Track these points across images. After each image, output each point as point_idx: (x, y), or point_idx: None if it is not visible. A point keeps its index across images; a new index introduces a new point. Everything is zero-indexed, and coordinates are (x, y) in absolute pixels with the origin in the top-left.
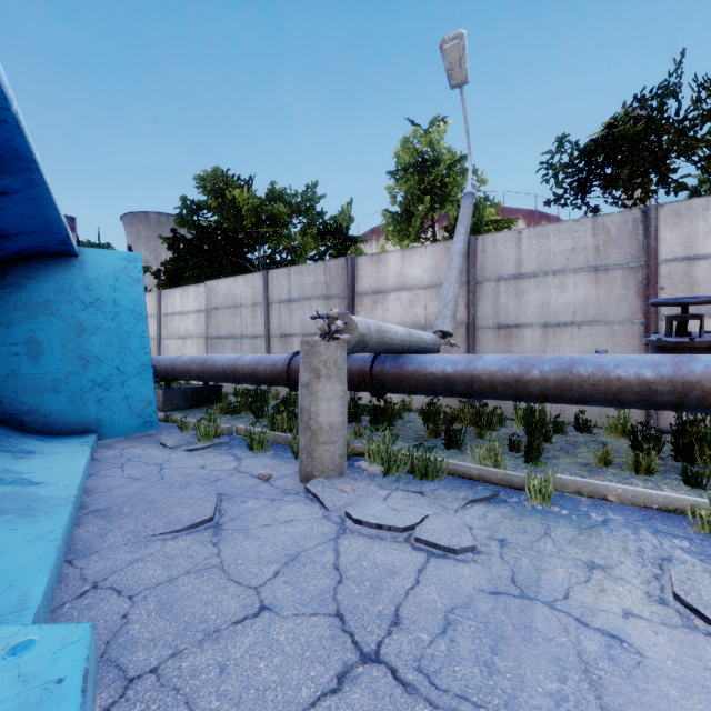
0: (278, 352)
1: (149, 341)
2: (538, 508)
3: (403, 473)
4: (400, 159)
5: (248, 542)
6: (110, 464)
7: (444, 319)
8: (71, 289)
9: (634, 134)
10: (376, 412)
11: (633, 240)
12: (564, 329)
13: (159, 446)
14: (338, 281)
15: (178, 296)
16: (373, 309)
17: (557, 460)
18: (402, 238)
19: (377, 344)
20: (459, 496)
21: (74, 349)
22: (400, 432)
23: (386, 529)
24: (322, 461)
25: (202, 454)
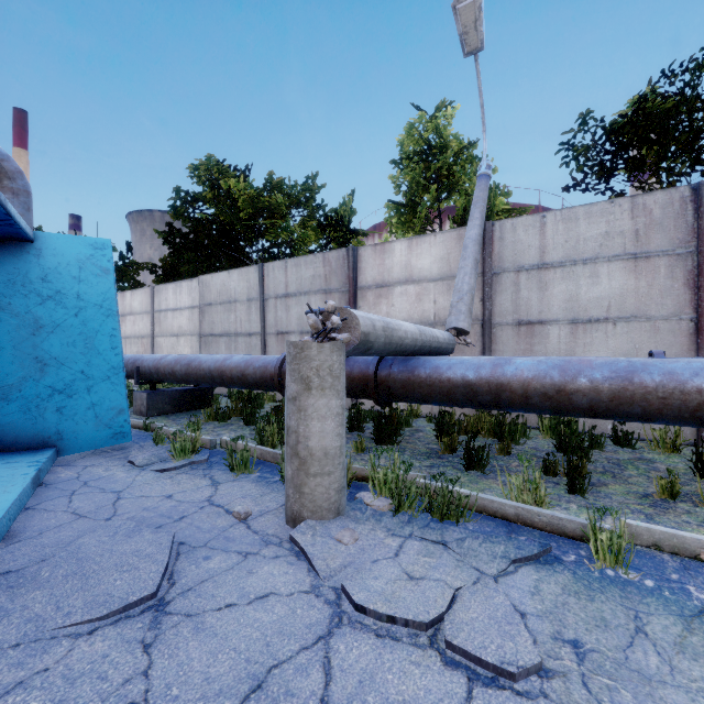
0: (274, 351)
1: (120, 340)
2: (609, 574)
3: (418, 512)
4: (404, 147)
5: (196, 644)
6: (58, 492)
7: (459, 314)
8: (25, 280)
9: (664, 112)
10: (380, 421)
11: (681, 222)
12: (597, 326)
13: (127, 463)
14: (338, 274)
15: (171, 291)
16: (377, 304)
17: (606, 488)
18: (407, 230)
19: (383, 345)
20: (496, 551)
21: (29, 350)
22: (409, 445)
23: (401, 624)
24: (314, 498)
25: (174, 477)
